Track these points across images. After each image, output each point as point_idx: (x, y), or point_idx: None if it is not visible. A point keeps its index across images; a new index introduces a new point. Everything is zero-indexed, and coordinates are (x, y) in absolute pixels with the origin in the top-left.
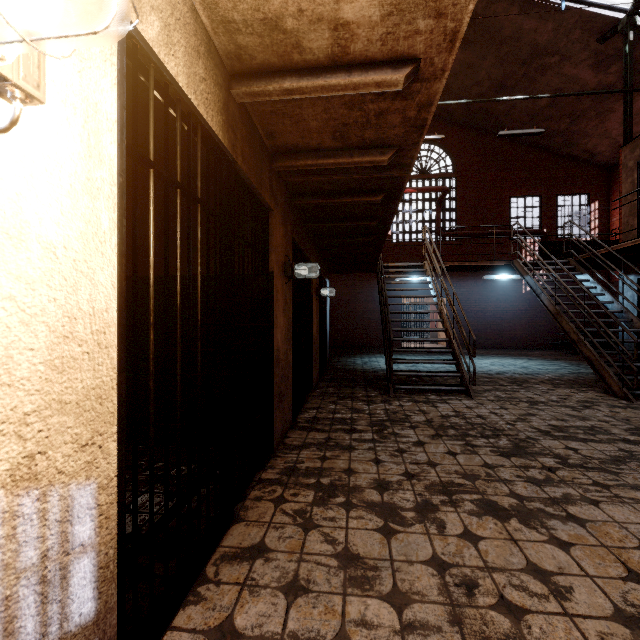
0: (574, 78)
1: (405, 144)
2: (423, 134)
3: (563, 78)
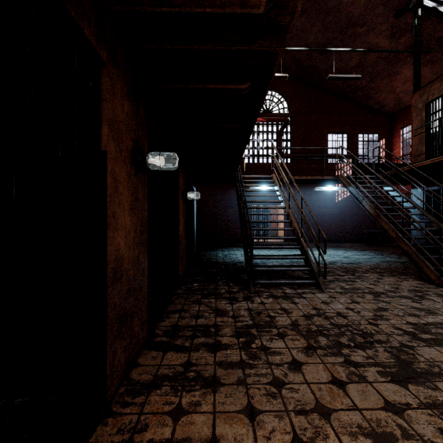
0: (375, 45)
1: None
2: None
3: (368, 45)
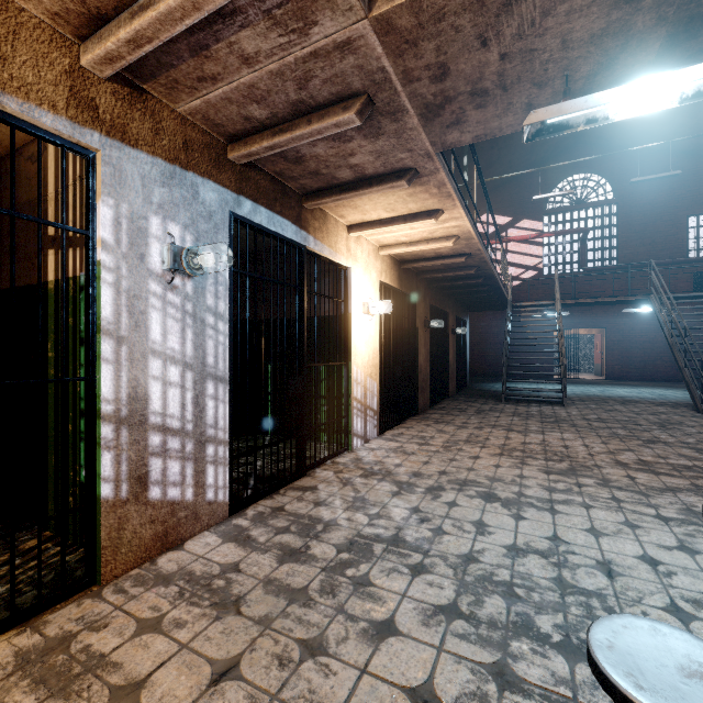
0: None
1: (481, 265)
2: (488, 263)
3: None
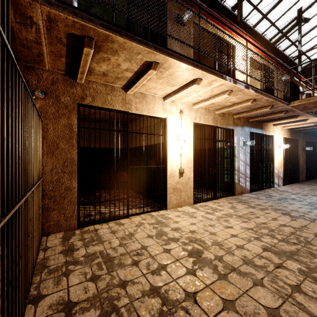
0: None
1: None
2: None
3: None
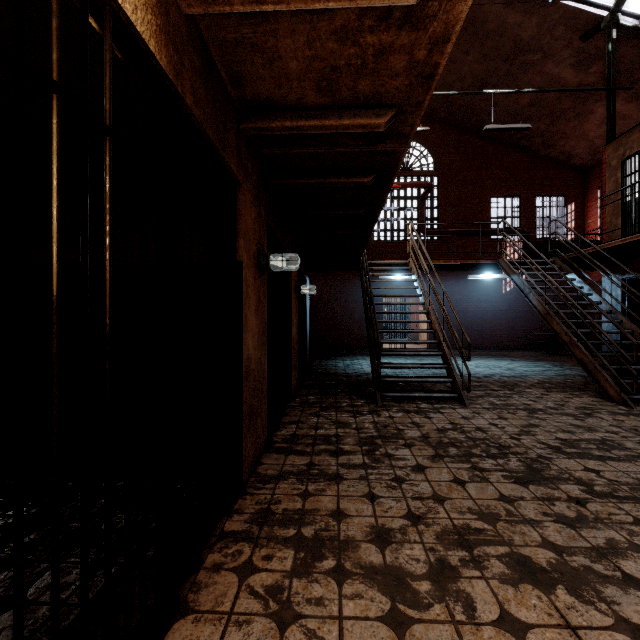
0: (555, 77)
1: (407, 104)
2: (431, 89)
3: (545, 77)
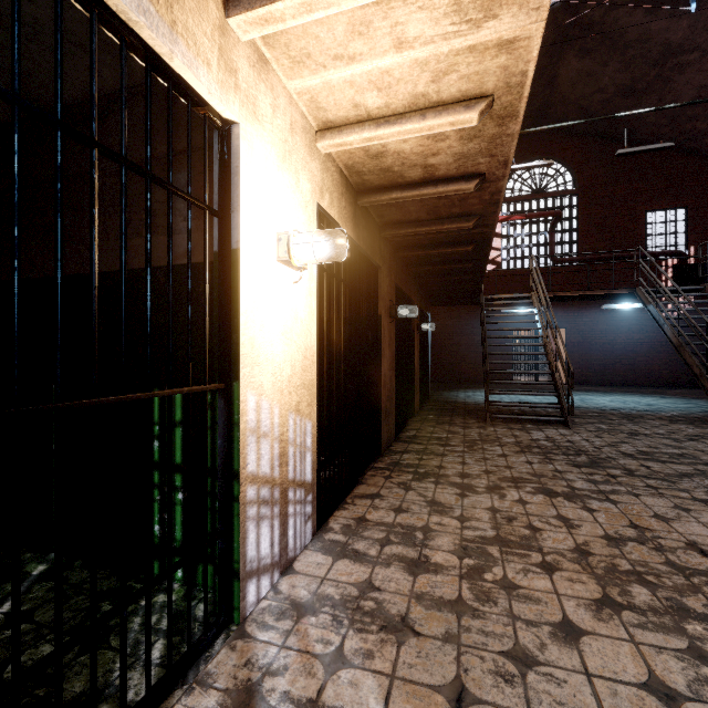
0: None
1: (486, 213)
2: (499, 207)
3: (707, 74)
